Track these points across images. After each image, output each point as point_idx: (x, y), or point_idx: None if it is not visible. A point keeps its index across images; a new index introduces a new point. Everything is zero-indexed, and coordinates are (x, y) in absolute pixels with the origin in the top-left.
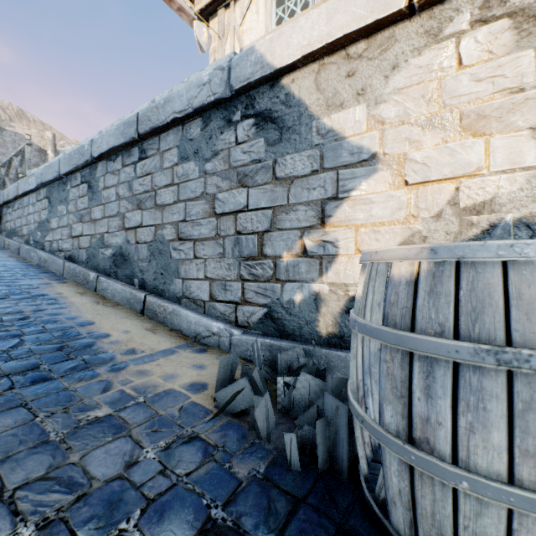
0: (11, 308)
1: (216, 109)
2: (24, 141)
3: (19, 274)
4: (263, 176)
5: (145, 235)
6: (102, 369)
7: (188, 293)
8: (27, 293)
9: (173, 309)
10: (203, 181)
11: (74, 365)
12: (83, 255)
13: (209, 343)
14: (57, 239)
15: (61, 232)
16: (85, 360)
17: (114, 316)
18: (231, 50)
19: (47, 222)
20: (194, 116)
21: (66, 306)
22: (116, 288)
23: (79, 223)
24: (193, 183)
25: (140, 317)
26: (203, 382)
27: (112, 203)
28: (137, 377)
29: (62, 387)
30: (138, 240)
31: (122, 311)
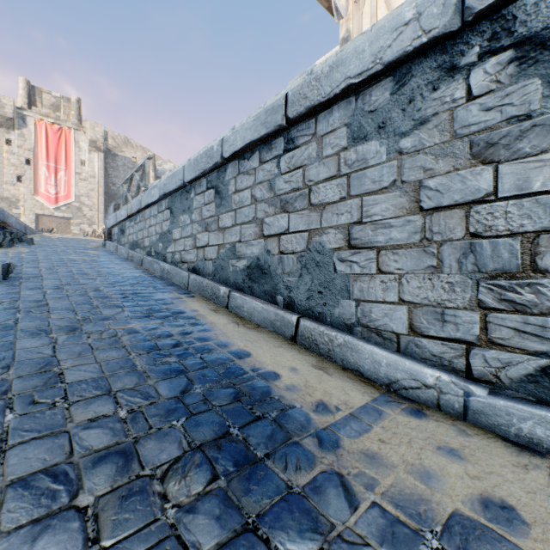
0: (159, 330)
1: (422, 57)
2: (131, 163)
3: (150, 287)
4: (537, 140)
5: (293, 244)
6: (310, 444)
7: (365, 320)
8: (165, 310)
9: (346, 341)
10: (394, 165)
11: (269, 431)
12: (209, 266)
13: (417, 399)
14: (179, 251)
15: (184, 243)
16: (276, 421)
17: (265, 344)
18: (372, 11)
19: (168, 233)
20: (378, 78)
21: (209, 328)
22: (255, 306)
23: (205, 232)
24: (376, 170)
25: (294, 346)
26: (496, 498)
27: (246, 208)
28: (374, 469)
29: (280, 482)
30: (282, 250)
31: (269, 337)
